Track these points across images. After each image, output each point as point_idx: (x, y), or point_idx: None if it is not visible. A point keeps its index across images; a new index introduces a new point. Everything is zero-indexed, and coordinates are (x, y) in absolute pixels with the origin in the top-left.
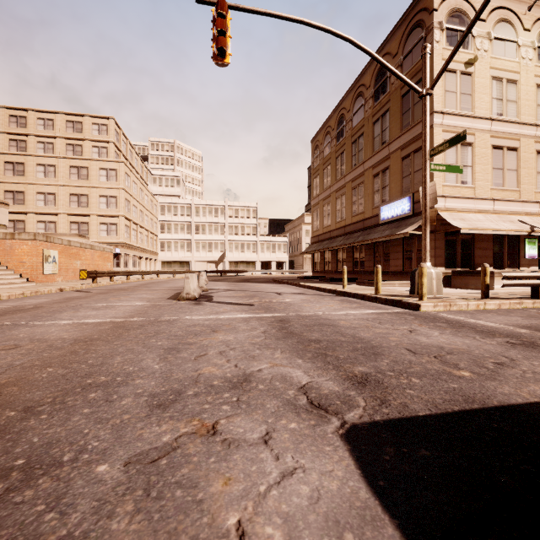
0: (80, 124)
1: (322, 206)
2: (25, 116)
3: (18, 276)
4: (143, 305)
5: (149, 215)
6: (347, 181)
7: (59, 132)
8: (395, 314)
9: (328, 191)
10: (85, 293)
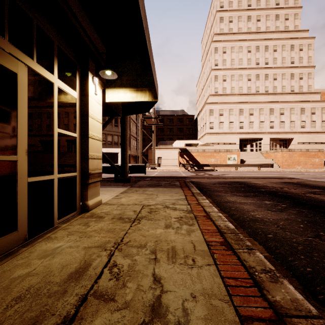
0: None
1: None
2: None
3: None
4: None
5: None
6: None
7: None
8: None
9: None
10: None
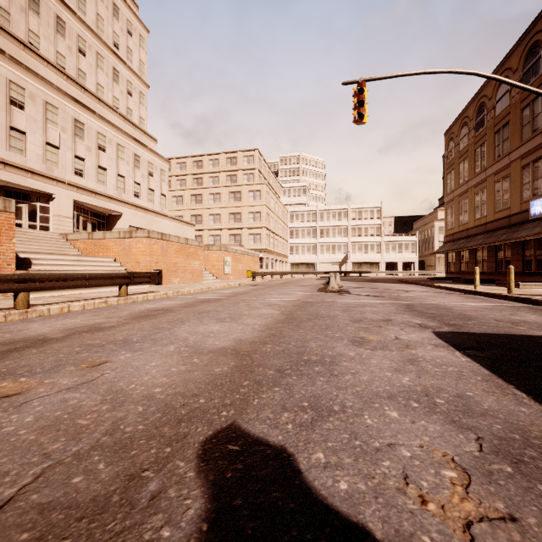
0: (235, 159)
1: (458, 202)
2: (202, 160)
3: (211, 275)
4: (305, 294)
5: (282, 224)
6: (488, 175)
7: (222, 167)
8: (512, 306)
9: (465, 187)
10: (257, 286)
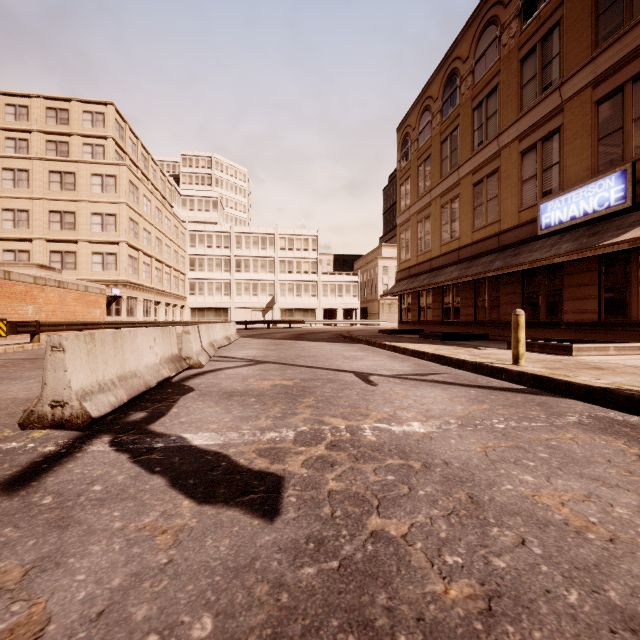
0: (66, 112)
1: (416, 222)
2: None
3: None
4: None
5: (172, 246)
6: (462, 175)
7: (36, 123)
8: None
9: (427, 198)
10: None
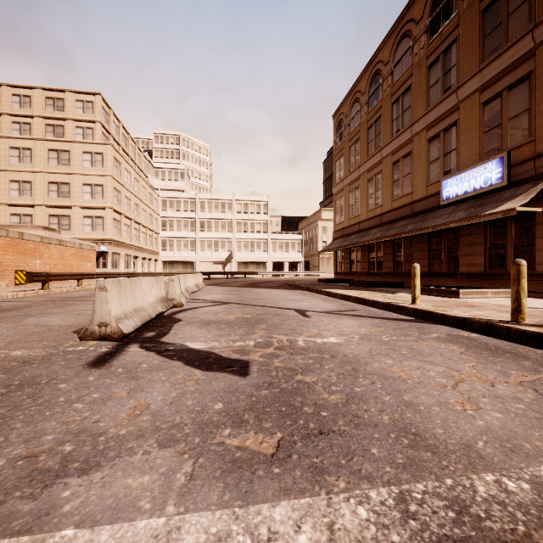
0: (62, 101)
1: (348, 192)
2: None
3: None
4: None
5: (148, 210)
6: (384, 156)
7: (37, 110)
8: None
9: (356, 173)
10: None
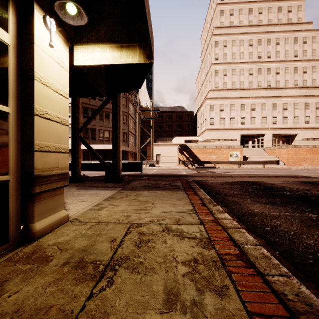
0: None
1: None
2: None
3: None
4: None
5: None
6: None
7: None
8: None
9: None
10: None
